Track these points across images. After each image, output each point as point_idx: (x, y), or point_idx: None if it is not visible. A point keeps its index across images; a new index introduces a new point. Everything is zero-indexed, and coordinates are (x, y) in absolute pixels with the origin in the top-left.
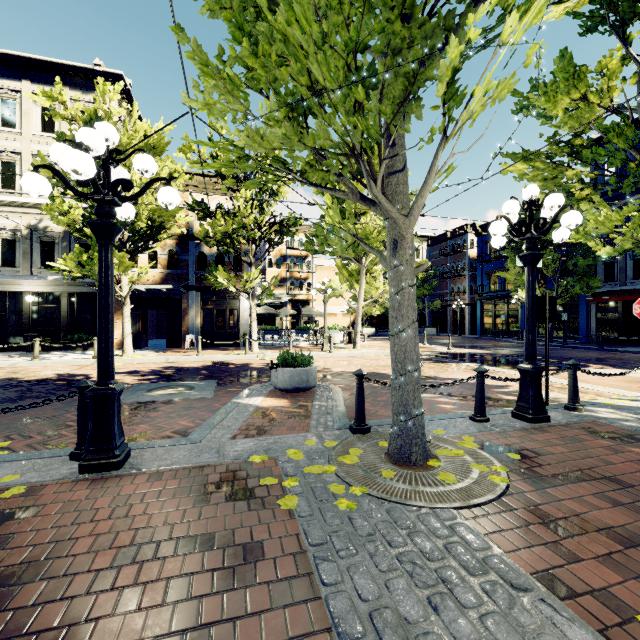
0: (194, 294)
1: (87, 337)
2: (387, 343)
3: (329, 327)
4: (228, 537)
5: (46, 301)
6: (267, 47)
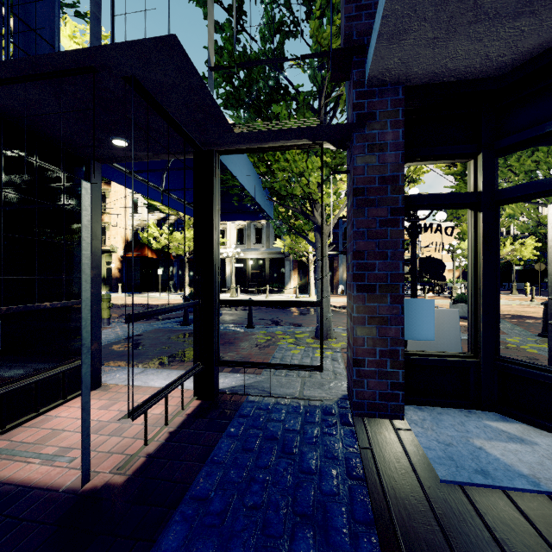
0: (342, 257)
1: (280, 285)
2: (509, 296)
3: (450, 281)
4: (512, 355)
5: (258, 264)
6: (526, 159)
